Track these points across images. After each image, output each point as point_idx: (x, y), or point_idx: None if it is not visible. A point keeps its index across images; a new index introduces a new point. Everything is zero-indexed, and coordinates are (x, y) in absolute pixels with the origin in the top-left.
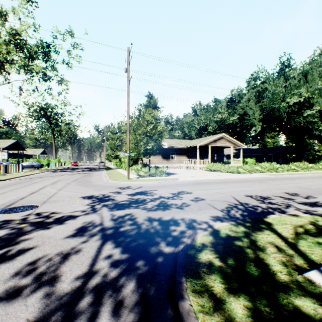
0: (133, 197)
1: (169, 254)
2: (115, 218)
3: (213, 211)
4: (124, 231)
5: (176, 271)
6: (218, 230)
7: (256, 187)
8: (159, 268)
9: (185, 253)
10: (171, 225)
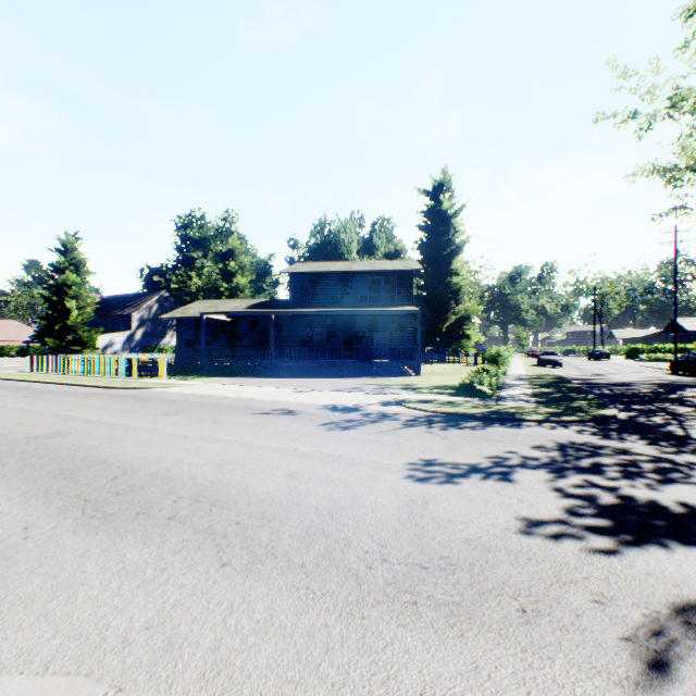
0: (684, 494)
1: (610, 422)
2: (695, 451)
3: (496, 430)
4: (664, 437)
5: (611, 417)
6: (545, 417)
7: (199, 431)
8: (622, 421)
9: (597, 417)
10: (591, 431)
